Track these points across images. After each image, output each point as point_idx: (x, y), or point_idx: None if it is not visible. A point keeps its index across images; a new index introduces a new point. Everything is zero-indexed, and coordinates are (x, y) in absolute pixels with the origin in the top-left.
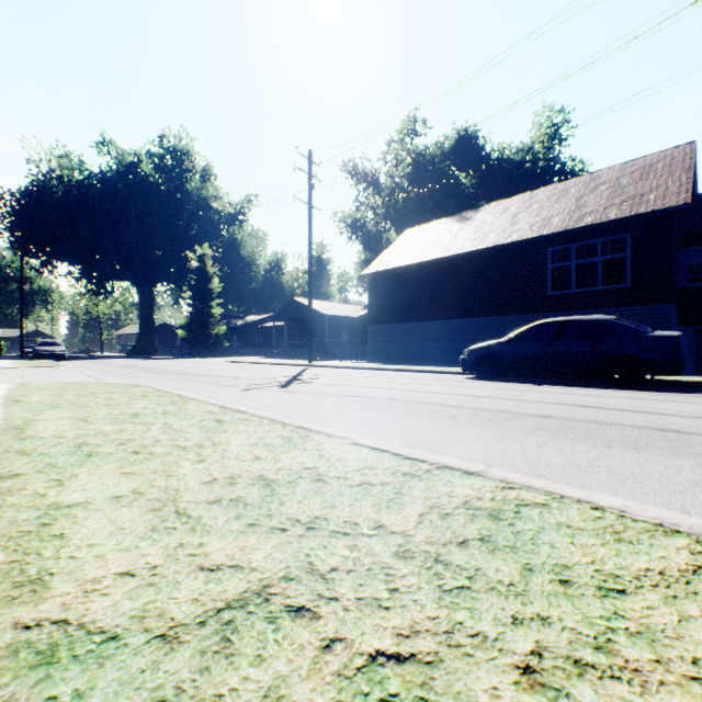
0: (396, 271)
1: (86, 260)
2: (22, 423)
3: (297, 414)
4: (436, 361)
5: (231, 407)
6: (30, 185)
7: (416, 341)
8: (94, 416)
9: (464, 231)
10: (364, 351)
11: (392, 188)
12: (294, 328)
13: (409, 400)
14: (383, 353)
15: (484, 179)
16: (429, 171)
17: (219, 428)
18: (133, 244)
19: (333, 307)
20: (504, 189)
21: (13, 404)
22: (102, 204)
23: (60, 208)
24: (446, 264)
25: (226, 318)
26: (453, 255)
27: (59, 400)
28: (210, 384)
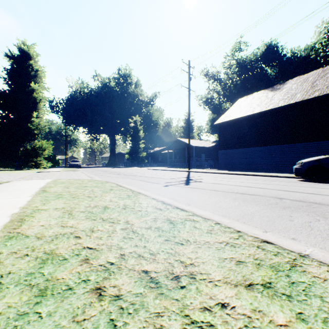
0: (235, 120)
1: (89, 126)
2: (28, 214)
3: (218, 210)
4: (260, 169)
5: (170, 203)
6: (69, 96)
7: (247, 158)
8: (78, 208)
9: (277, 95)
10: (215, 164)
11: (227, 80)
12: (177, 153)
13: (295, 199)
14: (227, 165)
15: (282, 68)
16: (248, 69)
17: (177, 234)
18: (107, 117)
19: (197, 142)
20: (295, 72)
21: (40, 193)
22: (95, 101)
23: (80, 104)
24: (267, 114)
25: (145, 149)
26: (272, 108)
27: (65, 191)
28: (144, 181)
